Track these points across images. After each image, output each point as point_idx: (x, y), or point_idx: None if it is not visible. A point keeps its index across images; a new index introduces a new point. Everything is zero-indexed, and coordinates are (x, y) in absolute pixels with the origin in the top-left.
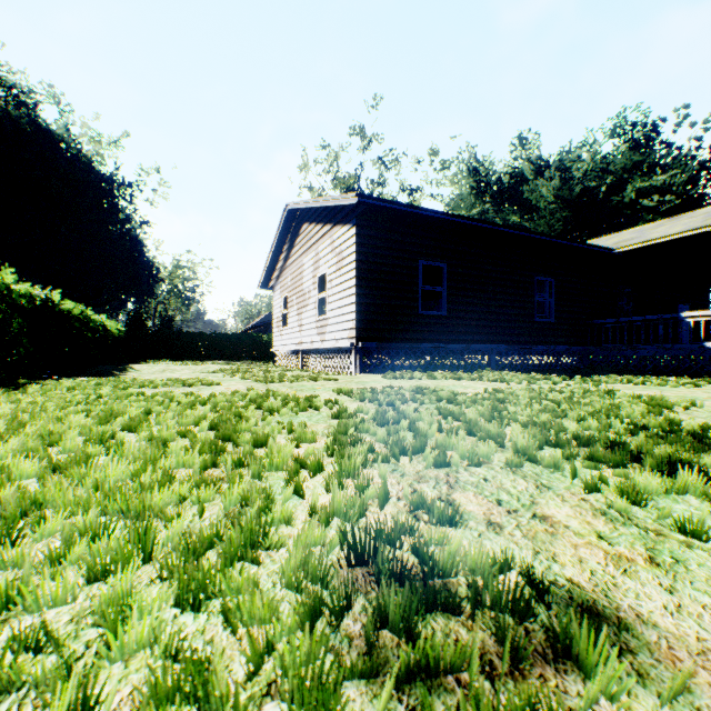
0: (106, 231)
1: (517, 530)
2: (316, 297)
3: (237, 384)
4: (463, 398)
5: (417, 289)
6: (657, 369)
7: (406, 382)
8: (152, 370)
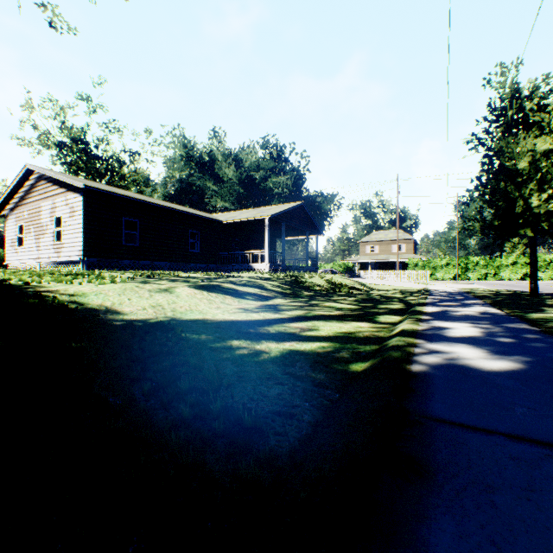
0: None
1: None
2: (53, 229)
3: None
4: None
5: (122, 232)
6: None
7: None
8: None
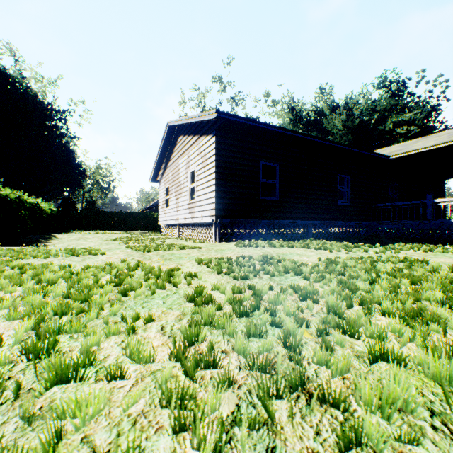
0: (48, 143)
1: None
2: (188, 187)
3: (119, 253)
4: (307, 269)
5: (258, 181)
6: (418, 237)
7: (253, 250)
8: (71, 238)
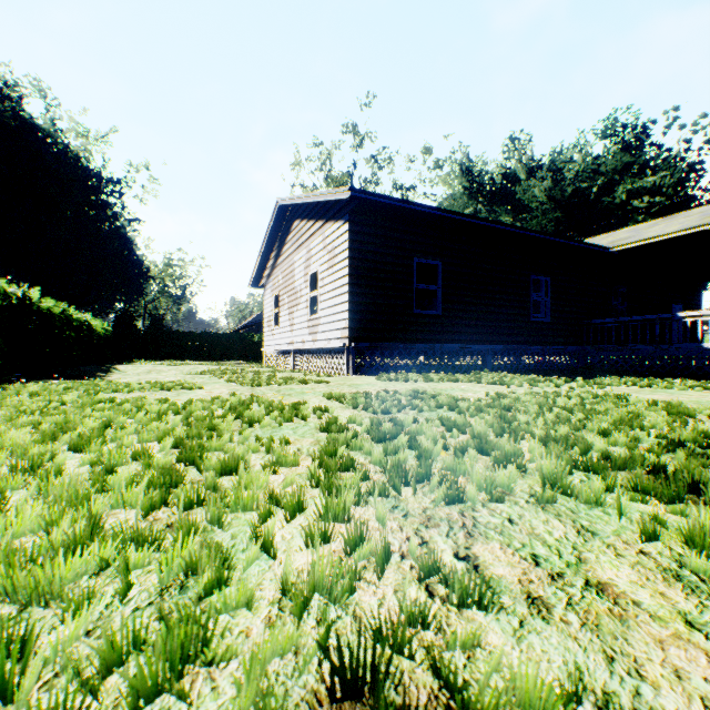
0: (94, 228)
1: (571, 612)
2: (307, 295)
3: (220, 388)
4: (466, 404)
5: (411, 287)
6: (653, 369)
7: (401, 385)
8: (137, 371)
